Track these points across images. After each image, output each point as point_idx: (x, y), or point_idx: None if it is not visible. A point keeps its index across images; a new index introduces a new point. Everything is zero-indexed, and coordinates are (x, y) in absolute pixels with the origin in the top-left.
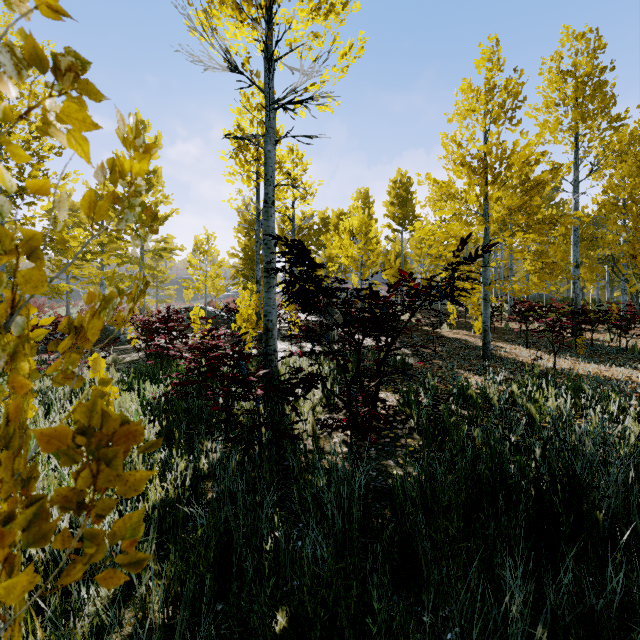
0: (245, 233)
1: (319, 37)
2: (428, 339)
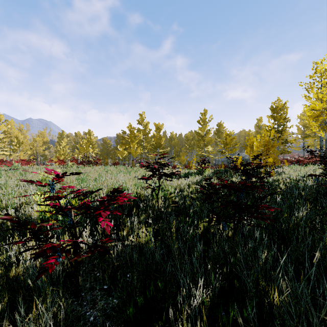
0: None
1: None
2: None
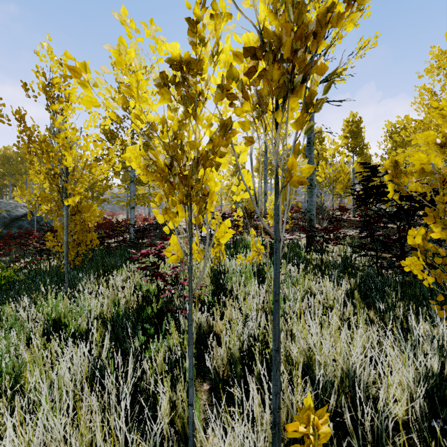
0: (233, 164)
1: (341, 38)
2: (390, 231)
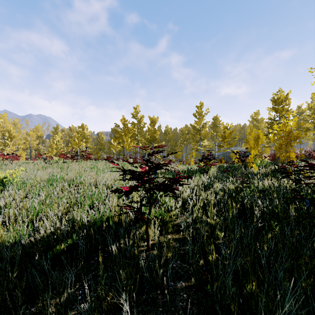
0: None
1: None
2: None
